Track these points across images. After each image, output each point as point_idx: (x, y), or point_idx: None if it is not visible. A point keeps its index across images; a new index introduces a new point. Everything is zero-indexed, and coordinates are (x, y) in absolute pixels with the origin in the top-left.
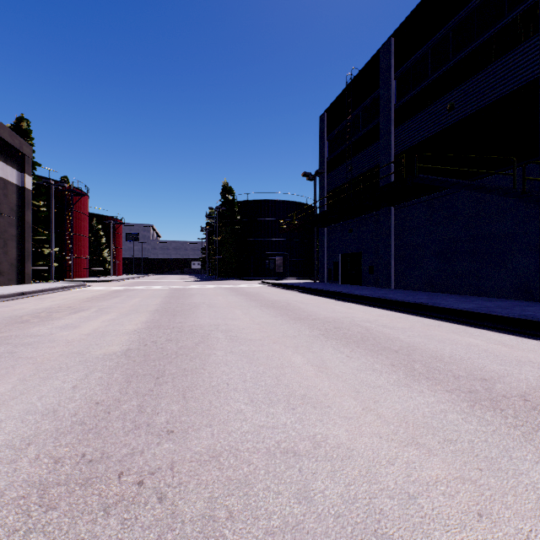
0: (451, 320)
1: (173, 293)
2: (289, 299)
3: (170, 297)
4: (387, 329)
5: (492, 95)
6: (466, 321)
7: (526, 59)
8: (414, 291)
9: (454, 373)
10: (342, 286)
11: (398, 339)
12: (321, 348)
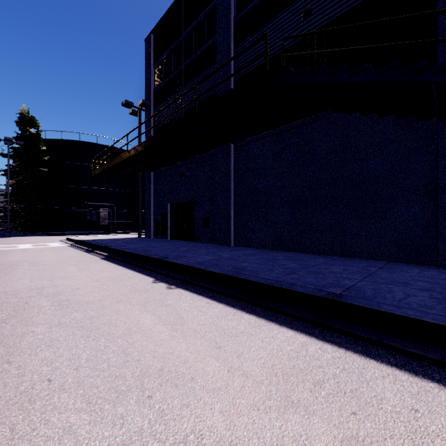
0: None
1: None
2: (47, 288)
3: None
4: None
5: None
6: None
7: None
8: (261, 250)
9: None
10: (171, 243)
11: None
12: None
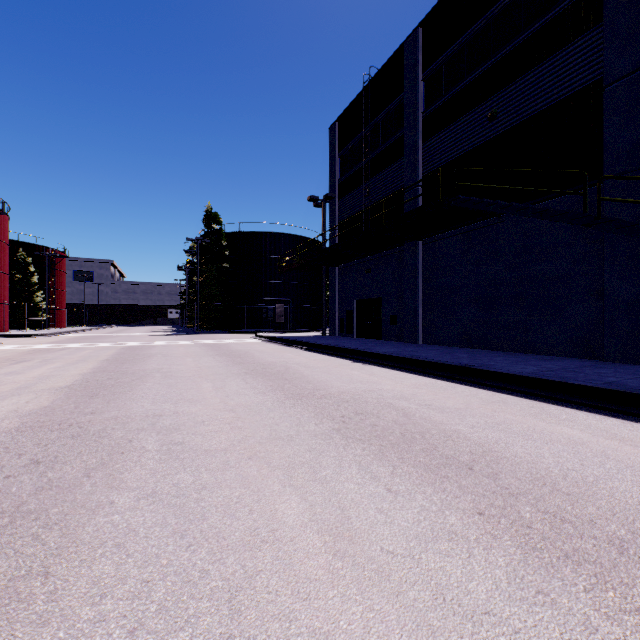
0: (514, 391)
1: (121, 353)
2: (289, 361)
3: (111, 360)
4: (436, 413)
5: (543, 101)
6: (536, 394)
7: (586, 56)
8: (448, 347)
9: (605, 530)
10: (359, 341)
11: (461, 435)
12: (338, 469)
